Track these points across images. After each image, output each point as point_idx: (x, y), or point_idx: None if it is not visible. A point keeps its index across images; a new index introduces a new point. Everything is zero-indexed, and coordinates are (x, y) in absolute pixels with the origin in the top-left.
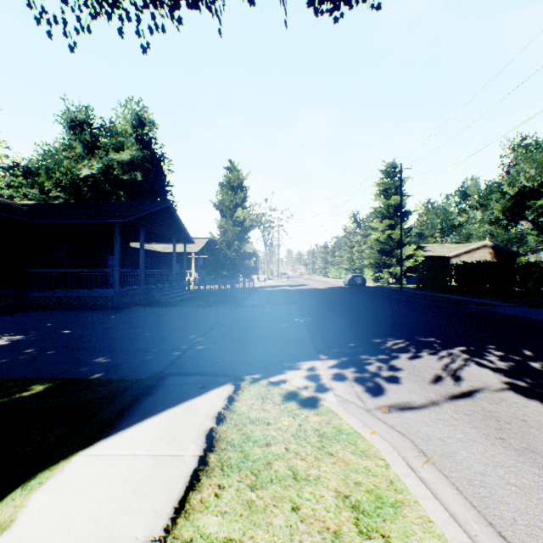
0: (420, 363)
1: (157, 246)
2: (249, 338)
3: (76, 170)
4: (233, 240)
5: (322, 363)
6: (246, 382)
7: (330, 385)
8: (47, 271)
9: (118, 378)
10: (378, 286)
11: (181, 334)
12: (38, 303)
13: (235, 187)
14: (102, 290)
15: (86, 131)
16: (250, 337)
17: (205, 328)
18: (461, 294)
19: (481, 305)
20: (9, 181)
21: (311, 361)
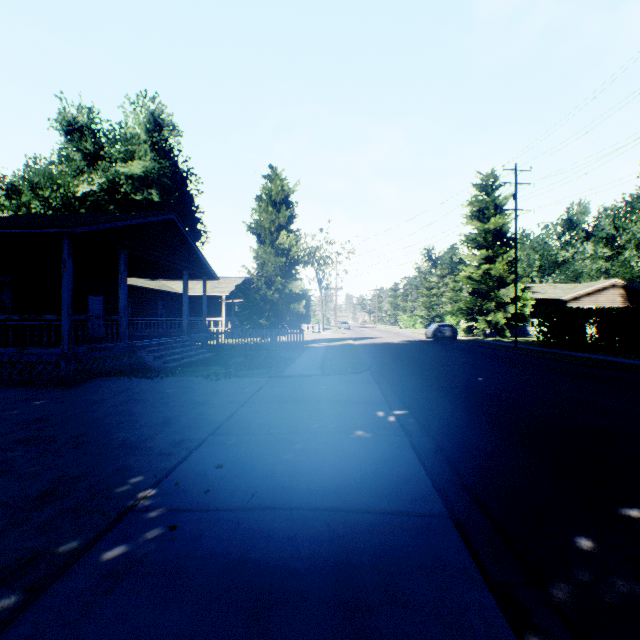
0: None
1: (177, 286)
2: (274, 498)
3: (73, 186)
4: (275, 276)
5: None
6: None
7: None
8: None
9: None
10: (474, 339)
11: (112, 470)
12: None
13: (278, 202)
14: (39, 351)
15: (87, 137)
16: (277, 493)
17: (185, 444)
18: (611, 354)
19: None
20: None
21: None
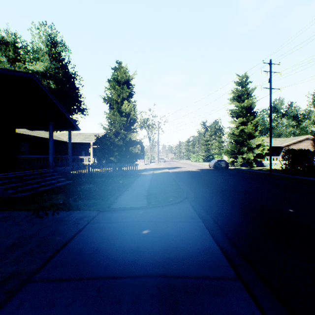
0: None
1: (64, 137)
2: None
3: None
4: (120, 129)
5: None
6: None
7: None
8: None
9: None
10: (238, 168)
11: None
12: None
13: (122, 84)
14: None
15: (10, 48)
16: None
17: None
18: None
19: None
20: None
21: None
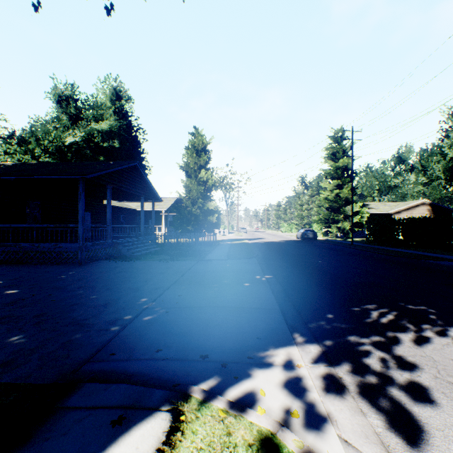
0: (438, 354)
1: (131, 204)
2: (206, 304)
3: (62, 138)
4: (197, 198)
5: (302, 352)
6: (192, 404)
7: (326, 410)
8: (15, 226)
9: (8, 383)
10: (328, 239)
11: (131, 297)
12: (6, 257)
13: (199, 150)
14: (66, 245)
15: (71, 105)
16: (208, 302)
17: (160, 288)
18: (410, 248)
19: (441, 260)
20: (5, 148)
21: (286, 347)
